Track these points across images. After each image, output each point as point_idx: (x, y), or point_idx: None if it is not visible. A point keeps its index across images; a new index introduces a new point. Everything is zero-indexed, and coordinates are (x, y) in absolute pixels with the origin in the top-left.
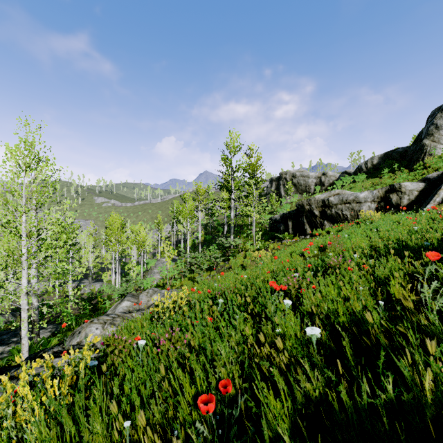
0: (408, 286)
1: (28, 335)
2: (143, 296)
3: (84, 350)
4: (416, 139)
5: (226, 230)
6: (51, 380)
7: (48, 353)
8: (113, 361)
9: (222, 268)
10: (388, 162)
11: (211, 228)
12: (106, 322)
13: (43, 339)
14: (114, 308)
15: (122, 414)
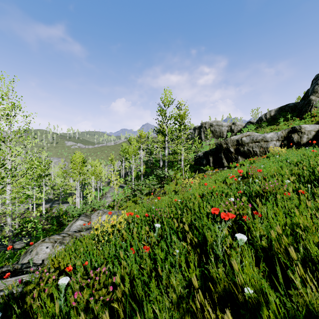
0: None
1: None
2: (94, 216)
3: None
4: (304, 96)
5: (162, 165)
6: None
7: None
8: (32, 303)
9: (158, 193)
10: (283, 113)
11: (150, 163)
12: (56, 241)
13: (10, 252)
14: (70, 226)
15: None
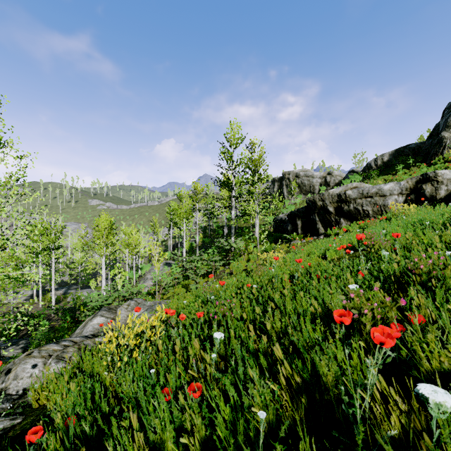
0: None
1: None
2: (122, 310)
3: None
4: (431, 133)
5: (226, 233)
6: None
7: None
8: None
9: (222, 273)
10: (401, 158)
11: (210, 230)
12: (51, 355)
13: None
14: (83, 326)
15: None
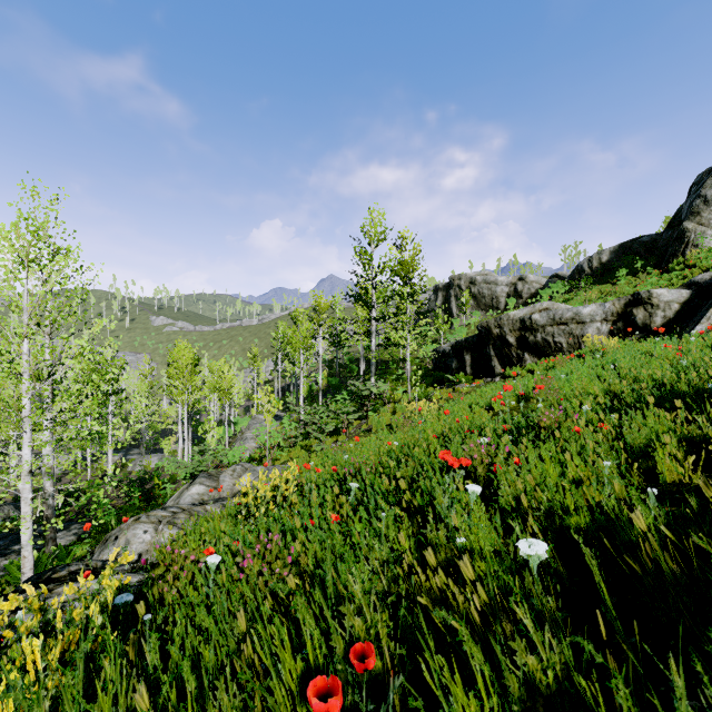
0: (689, 459)
1: (31, 542)
2: (226, 477)
3: (103, 577)
4: (671, 221)
5: (363, 370)
6: (38, 635)
7: (60, 574)
8: (164, 593)
9: (357, 430)
10: (626, 258)
11: (339, 366)
12: (161, 521)
13: (60, 548)
14: (178, 496)
15: (161, 709)
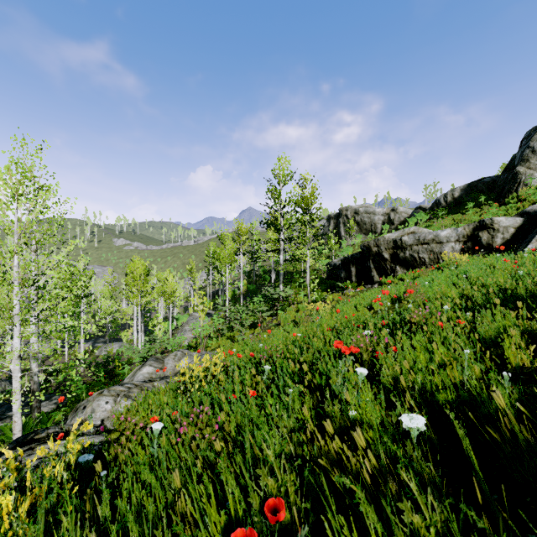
0: (530, 348)
1: (20, 410)
2: (169, 360)
3: (67, 442)
4: (507, 166)
5: (274, 279)
6: (14, 489)
7: (40, 435)
8: (118, 453)
9: (269, 324)
10: (473, 194)
11: (255, 275)
12: (119, 394)
13: (43, 414)
14: (133, 375)
15: None
